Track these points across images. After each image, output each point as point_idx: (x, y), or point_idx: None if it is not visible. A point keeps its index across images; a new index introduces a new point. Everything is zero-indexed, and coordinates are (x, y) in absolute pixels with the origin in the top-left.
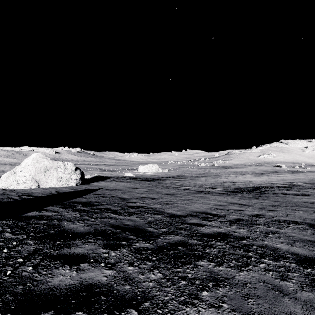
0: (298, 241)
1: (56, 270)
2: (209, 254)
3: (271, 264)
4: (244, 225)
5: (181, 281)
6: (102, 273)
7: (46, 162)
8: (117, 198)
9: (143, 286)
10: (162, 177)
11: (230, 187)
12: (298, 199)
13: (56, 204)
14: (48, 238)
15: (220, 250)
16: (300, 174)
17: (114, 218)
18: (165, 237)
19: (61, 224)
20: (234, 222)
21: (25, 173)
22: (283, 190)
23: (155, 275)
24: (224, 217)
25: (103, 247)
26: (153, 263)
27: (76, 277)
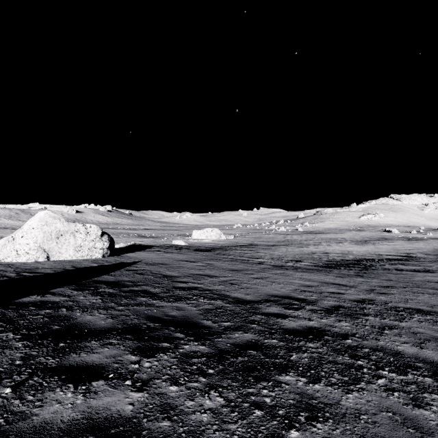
0: (429, 340)
1: (51, 394)
2: (298, 363)
3: (395, 379)
4: (346, 316)
5: (254, 411)
6: (125, 399)
7: (59, 224)
8: (160, 276)
9: (193, 421)
10: (225, 247)
11: (322, 260)
12: (419, 276)
13: (69, 284)
14: (48, 338)
15: (313, 355)
16: (420, 242)
17: (153, 305)
18: (228, 335)
19: (71, 315)
20: (331, 311)
21: (29, 240)
22: (396, 265)
23: (213, 401)
24: (316, 303)
25: (131, 353)
26: (209, 379)
27: (82, 406)
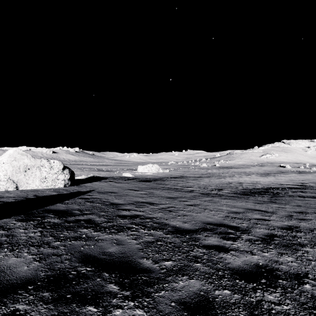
0: None
1: None
2: None
3: None
4: (284, 247)
5: None
6: None
7: (26, 159)
8: (108, 204)
9: None
10: (162, 178)
11: (238, 189)
12: None
13: (18, 214)
14: None
15: None
16: (308, 174)
17: (93, 238)
18: (172, 284)
19: None
20: (267, 241)
21: None
22: (297, 192)
23: None
24: (250, 232)
25: None
26: None
27: None
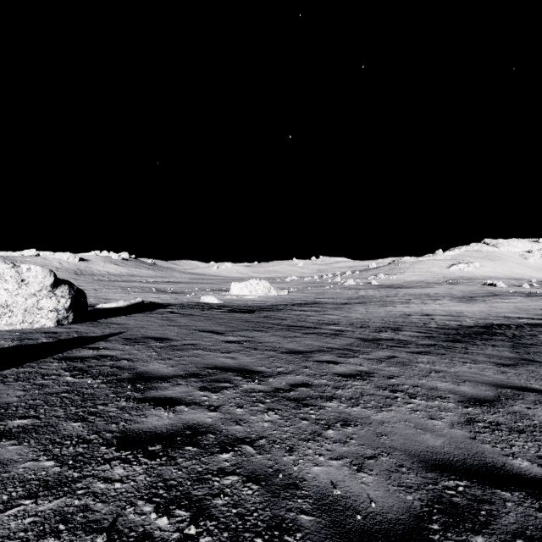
0: None
1: None
2: None
3: None
4: None
5: None
6: None
7: None
8: (125, 377)
9: None
10: (276, 305)
11: (431, 327)
12: None
13: None
14: None
15: None
16: None
17: None
18: None
19: None
20: None
21: None
22: None
23: None
24: None
25: None
26: None
27: None
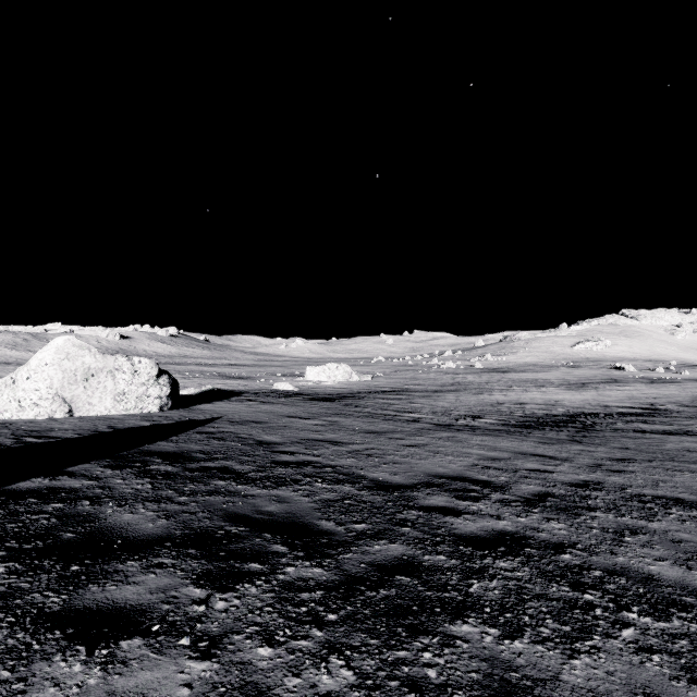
0: None
1: (44, 667)
2: (482, 599)
3: (651, 629)
4: (559, 511)
5: (409, 696)
6: (177, 675)
7: (89, 357)
8: (252, 442)
9: None
10: (358, 393)
11: (514, 416)
12: (673, 442)
13: (100, 458)
14: (53, 555)
15: (508, 585)
16: (670, 385)
17: (238, 494)
18: (363, 547)
19: (97, 513)
20: (533, 502)
21: (39, 383)
22: (634, 423)
23: (334, 678)
24: (508, 489)
25: (195, 583)
26: (329, 633)
27: (98, 690)
